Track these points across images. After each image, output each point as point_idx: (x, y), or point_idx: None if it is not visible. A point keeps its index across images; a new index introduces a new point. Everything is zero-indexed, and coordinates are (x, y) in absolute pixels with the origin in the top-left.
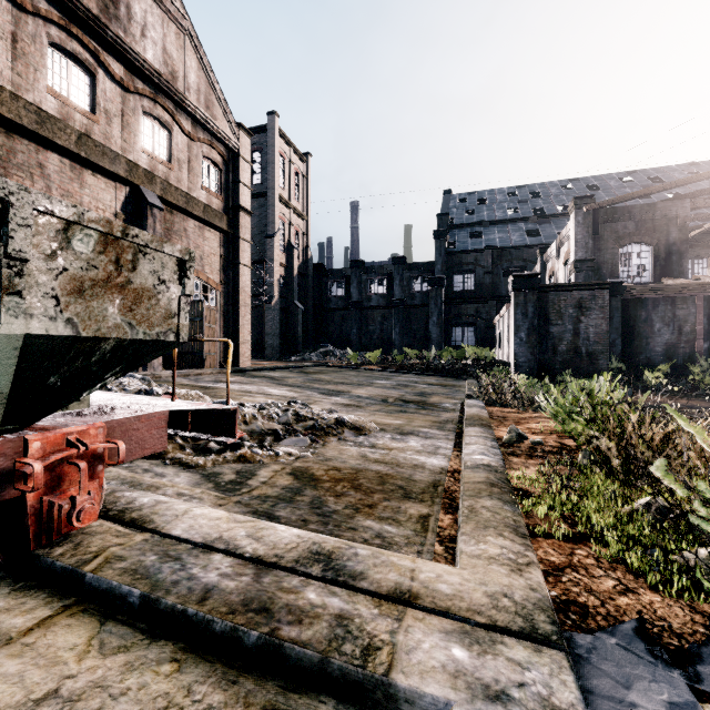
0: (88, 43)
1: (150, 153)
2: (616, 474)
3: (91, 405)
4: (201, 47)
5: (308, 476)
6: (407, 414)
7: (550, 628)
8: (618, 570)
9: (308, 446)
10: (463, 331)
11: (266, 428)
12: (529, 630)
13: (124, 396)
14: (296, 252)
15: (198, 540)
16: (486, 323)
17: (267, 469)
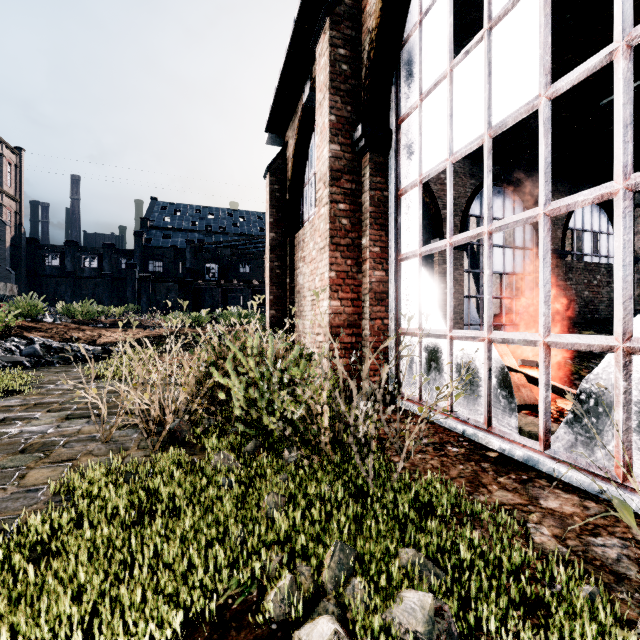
0: None
1: None
2: None
3: None
4: None
5: None
6: None
7: None
8: None
9: None
10: None
11: None
12: None
13: None
14: (9, 228)
15: None
16: None
17: None
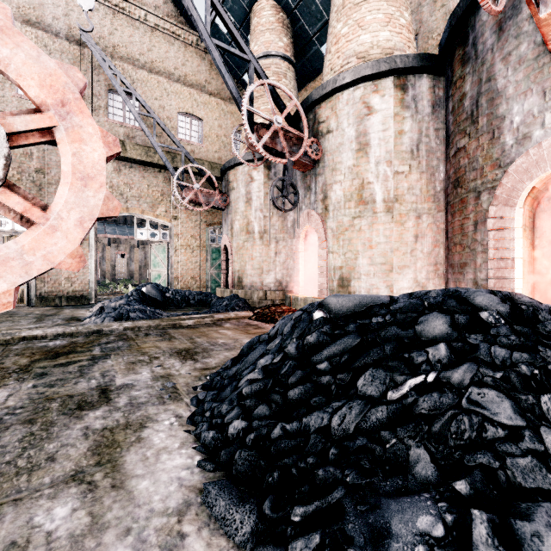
0: None
1: None
2: None
3: None
4: None
5: None
6: None
7: None
8: None
9: None
10: None
11: None
12: None
13: None
14: None
15: None
16: None
17: None
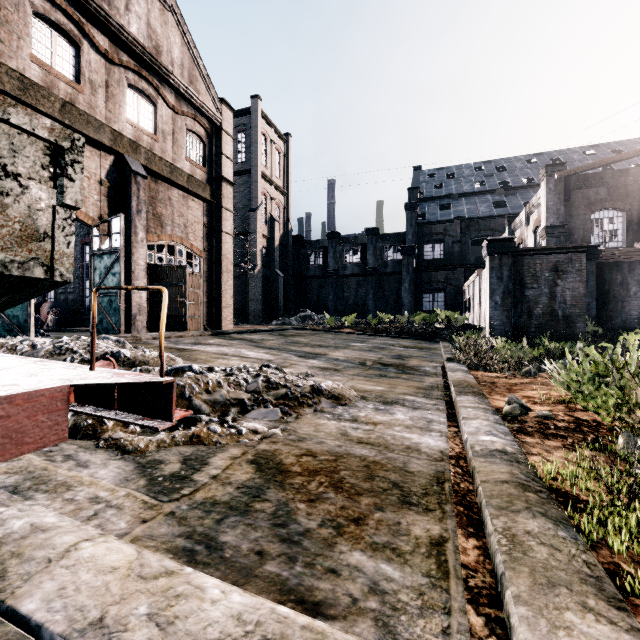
0: (72, 14)
1: (135, 124)
2: None
3: None
4: (184, 23)
5: (275, 466)
6: (388, 379)
7: None
8: None
9: (279, 420)
10: (433, 296)
11: (232, 398)
12: None
13: (36, 363)
14: (277, 224)
15: (57, 629)
16: (455, 289)
17: (224, 455)
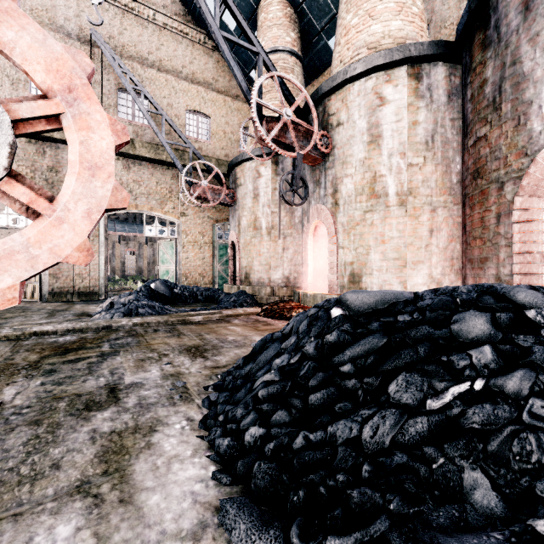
0: None
1: None
2: None
3: None
4: None
5: None
6: None
7: None
8: None
9: None
10: None
11: None
12: None
13: None
14: None
15: None
16: None
17: None
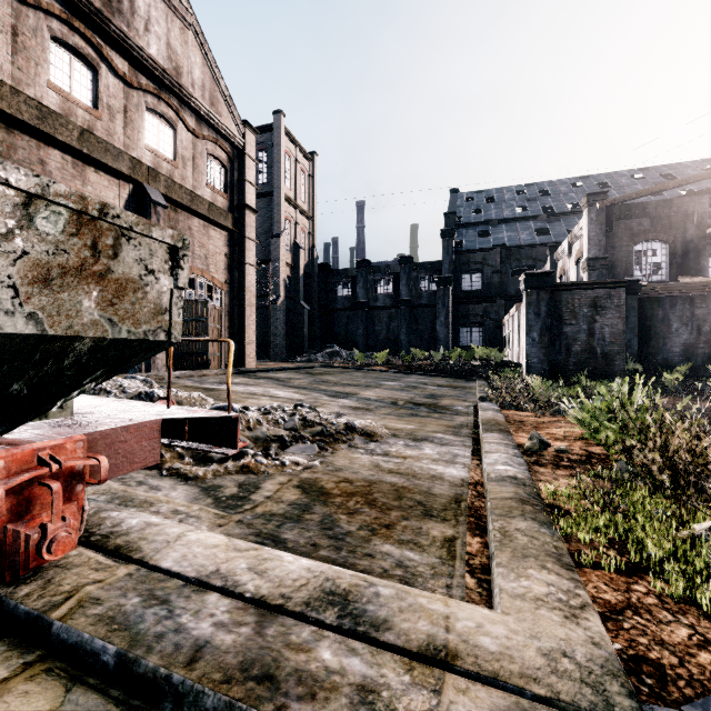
0: (90, 38)
1: (154, 150)
2: (661, 489)
3: (76, 413)
4: (206, 42)
5: (318, 489)
6: (419, 418)
7: (629, 704)
8: (689, 614)
9: (317, 454)
10: (471, 331)
11: (272, 434)
12: (603, 707)
13: (116, 402)
14: (302, 252)
15: (190, 575)
16: (494, 323)
17: (273, 481)
